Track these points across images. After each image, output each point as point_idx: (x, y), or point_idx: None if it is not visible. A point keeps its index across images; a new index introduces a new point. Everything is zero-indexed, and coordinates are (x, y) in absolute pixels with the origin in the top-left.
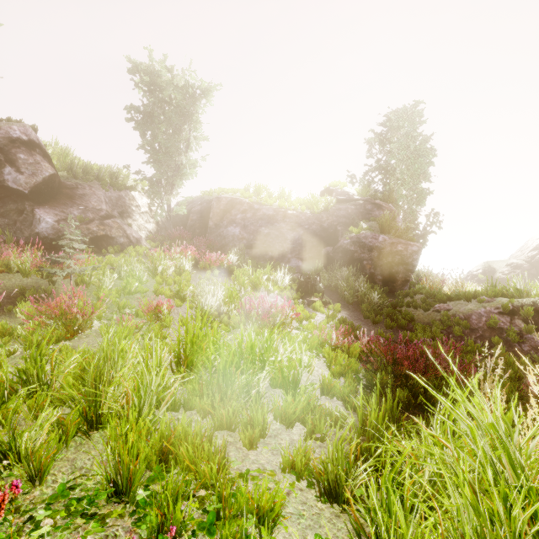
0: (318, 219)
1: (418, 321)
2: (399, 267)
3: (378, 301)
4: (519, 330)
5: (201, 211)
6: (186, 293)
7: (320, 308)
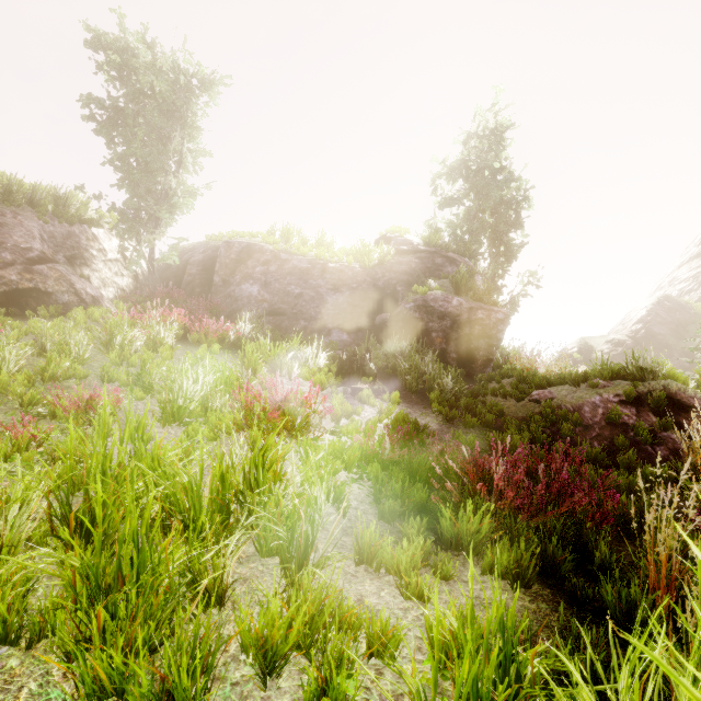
0: (371, 275)
1: (509, 415)
2: (480, 341)
3: (453, 389)
4: (650, 426)
5: (204, 262)
6: (153, 378)
7: (369, 399)
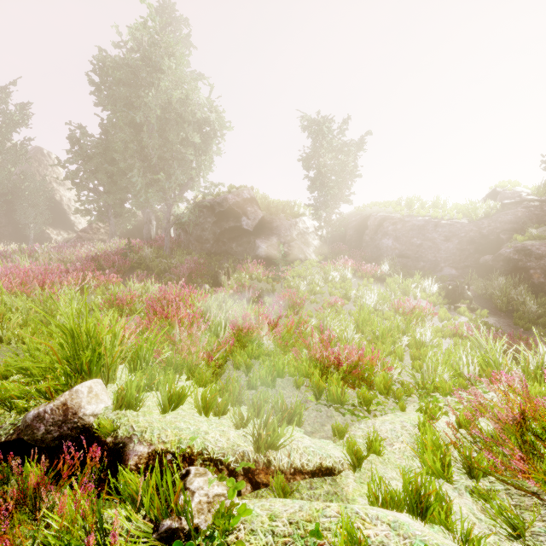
0: (477, 226)
1: None
2: None
3: (537, 311)
4: None
5: (356, 226)
6: (351, 295)
7: (464, 313)
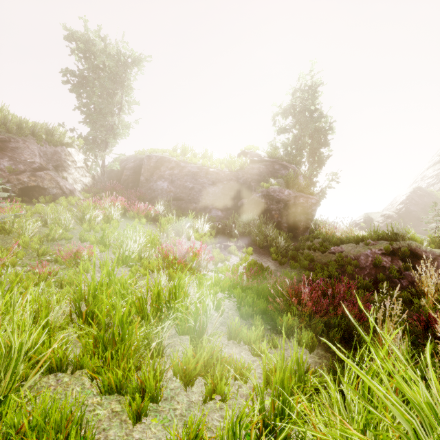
0: (235, 176)
1: (317, 261)
2: (301, 216)
3: (284, 245)
4: (398, 268)
5: (134, 168)
6: (110, 239)
7: (235, 252)
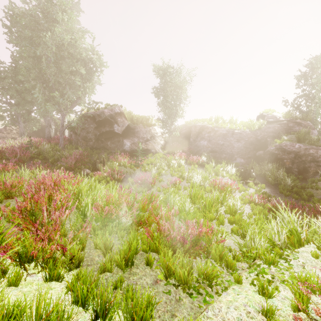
0: (254, 134)
1: (316, 196)
2: (311, 163)
3: (291, 184)
4: None
5: (186, 133)
6: (184, 176)
7: (252, 186)
